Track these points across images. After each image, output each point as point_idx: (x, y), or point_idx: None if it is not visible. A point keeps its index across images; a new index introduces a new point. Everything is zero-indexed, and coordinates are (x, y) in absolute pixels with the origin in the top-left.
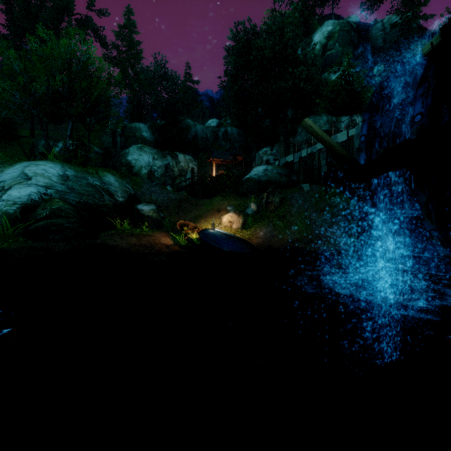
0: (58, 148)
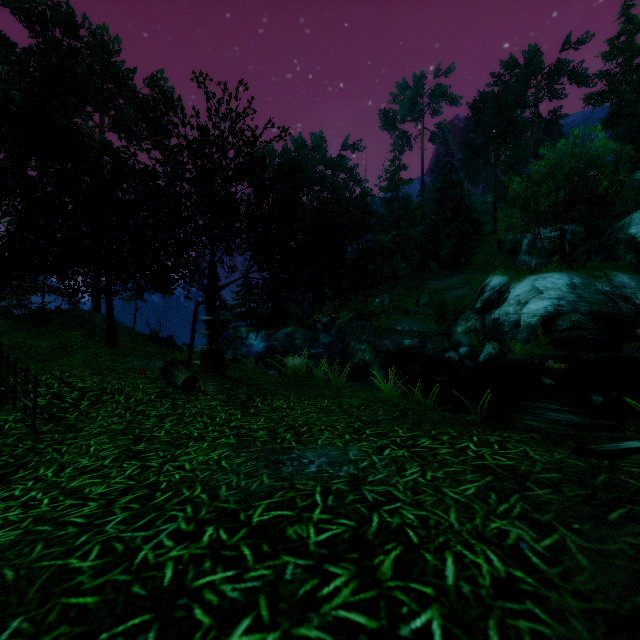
0: (527, 239)
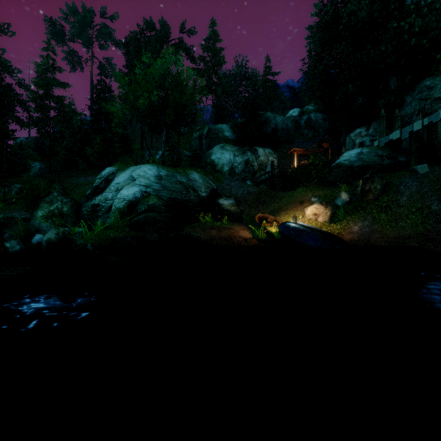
0: (159, 155)
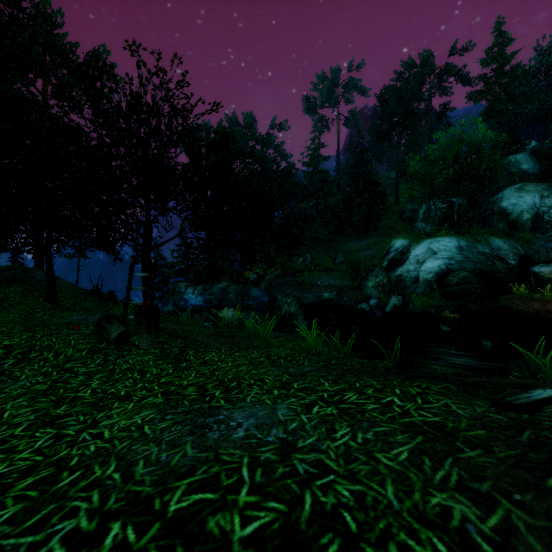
0: (422, 209)
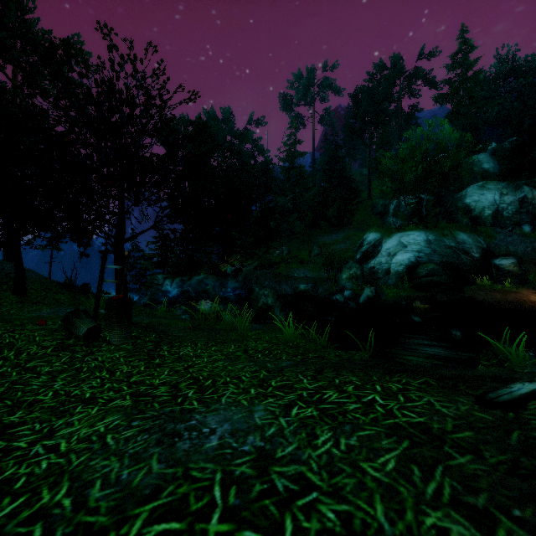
0: (393, 205)
